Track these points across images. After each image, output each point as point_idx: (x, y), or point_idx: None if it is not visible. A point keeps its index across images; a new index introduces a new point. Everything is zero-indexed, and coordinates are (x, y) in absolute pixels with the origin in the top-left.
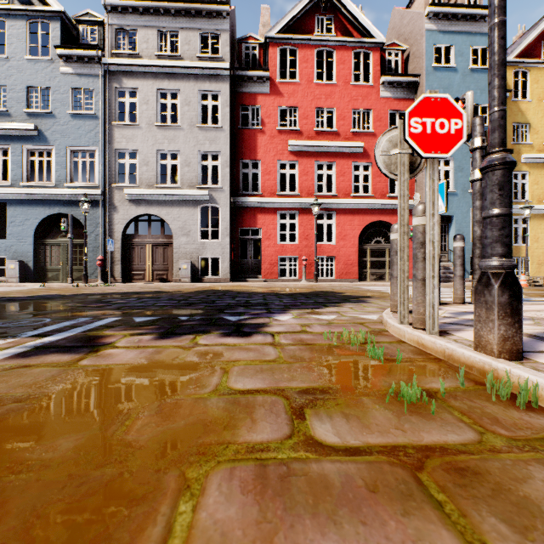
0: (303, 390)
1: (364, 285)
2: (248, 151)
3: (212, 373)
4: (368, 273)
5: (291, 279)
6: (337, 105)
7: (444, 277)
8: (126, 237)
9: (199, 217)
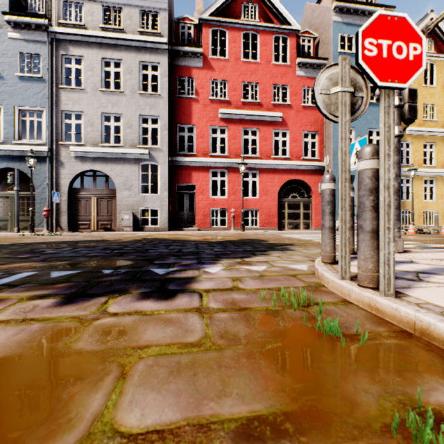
0: (241, 427)
1: (283, 233)
2: (184, 117)
3: (99, 380)
4: (286, 223)
5: (222, 228)
6: (260, 81)
7: None
8: (72, 190)
9: (140, 173)
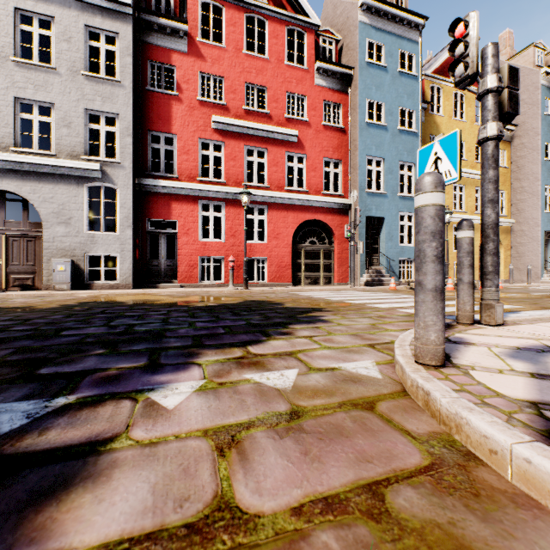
0: None
1: (300, 290)
2: (160, 121)
3: None
4: (302, 276)
5: (216, 284)
6: (269, 84)
7: (377, 281)
8: None
9: (85, 199)
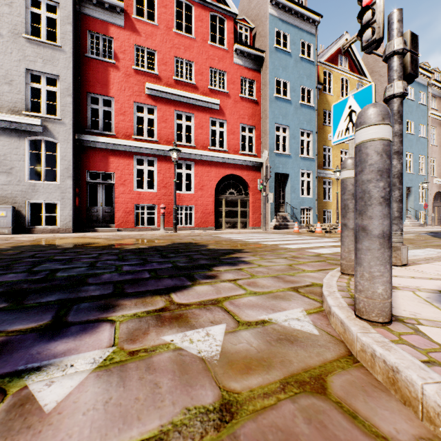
0: None
1: (222, 233)
2: (98, 85)
3: None
4: (223, 221)
5: (149, 228)
6: (195, 60)
7: (283, 225)
8: None
9: (27, 151)
